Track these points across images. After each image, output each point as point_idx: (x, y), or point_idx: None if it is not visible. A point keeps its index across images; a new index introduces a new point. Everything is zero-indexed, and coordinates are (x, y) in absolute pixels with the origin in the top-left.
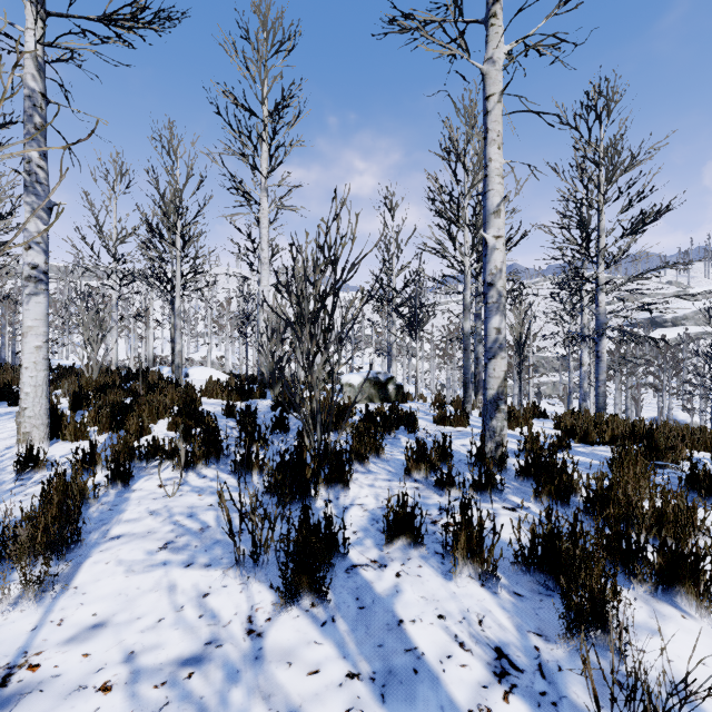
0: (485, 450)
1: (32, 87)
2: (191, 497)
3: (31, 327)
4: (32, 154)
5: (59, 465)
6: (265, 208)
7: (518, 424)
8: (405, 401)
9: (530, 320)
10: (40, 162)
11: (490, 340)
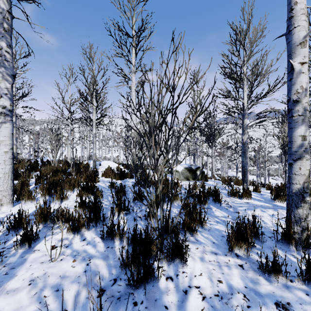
0: (291, 231)
1: (2, 7)
2: (67, 263)
3: (2, 141)
4: (3, 44)
5: (5, 223)
6: (133, 82)
7: (285, 199)
8: (206, 180)
9: (265, 138)
10: (7, 49)
11: (295, 145)
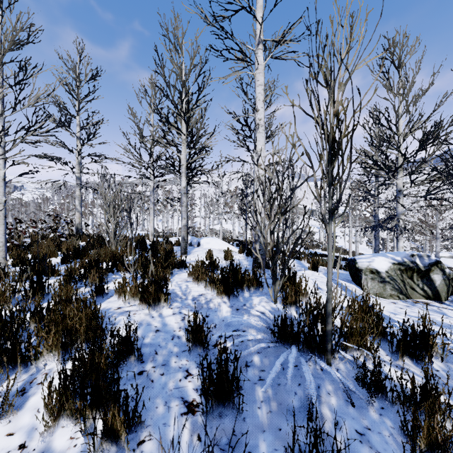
0: None
1: None
2: None
3: None
4: None
5: None
6: (260, 62)
7: None
8: None
9: None
10: None
11: None
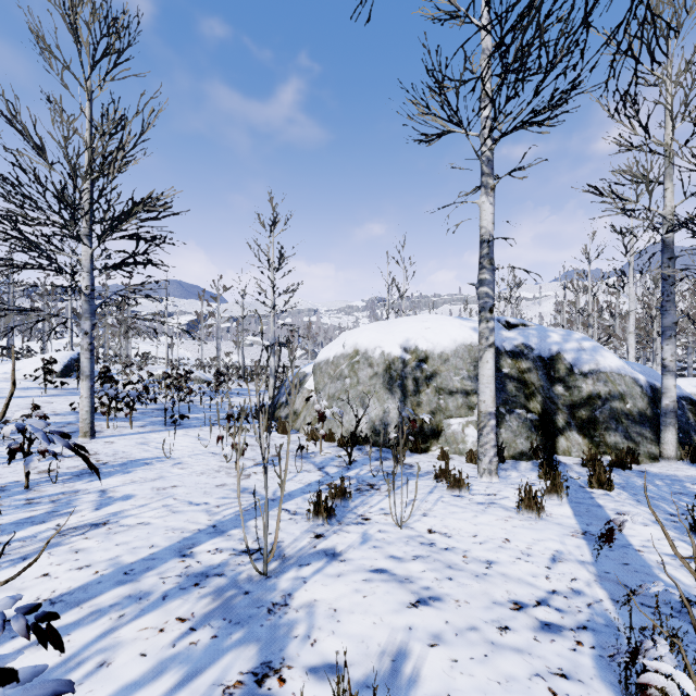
0: None
1: None
2: None
3: None
4: None
5: None
6: None
7: None
8: None
9: None
10: None
11: None
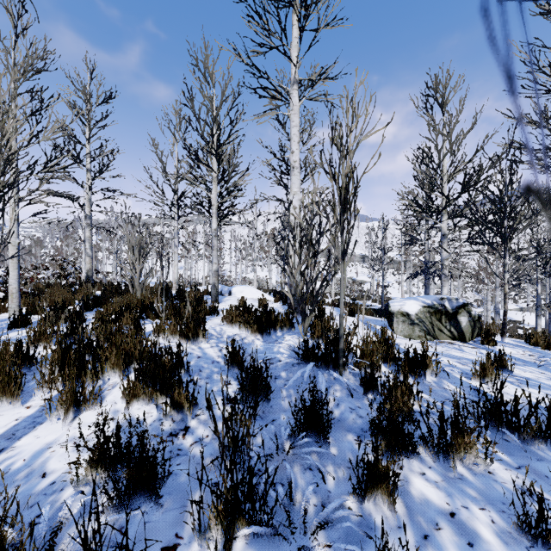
0: None
1: None
2: None
3: None
4: None
5: None
6: (295, 103)
7: None
8: (494, 341)
9: None
10: None
11: None
